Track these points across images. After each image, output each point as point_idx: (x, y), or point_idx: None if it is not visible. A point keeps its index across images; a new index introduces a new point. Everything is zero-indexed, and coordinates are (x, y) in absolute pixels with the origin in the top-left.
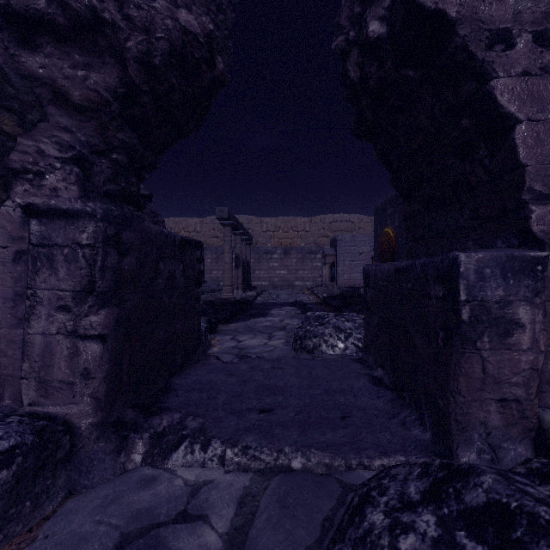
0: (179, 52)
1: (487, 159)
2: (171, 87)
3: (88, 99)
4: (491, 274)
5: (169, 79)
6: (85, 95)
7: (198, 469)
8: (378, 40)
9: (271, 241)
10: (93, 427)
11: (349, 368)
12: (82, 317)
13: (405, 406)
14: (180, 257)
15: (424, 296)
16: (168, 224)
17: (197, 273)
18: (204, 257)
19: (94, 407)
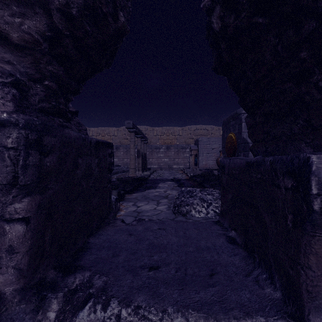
0: (91, 6)
1: (321, 82)
2: (86, 32)
3: (23, 39)
4: None
5: (84, 26)
6: (21, 37)
7: None
8: None
9: (159, 141)
10: (16, 292)
11: (211, 229)
12: (7, 205)
13: (256, 264)
14: (95, 154)
15: (273, 185)
16: (97, 131)
17: (108, 164)
18: (119, 151)
19: (16, 276)
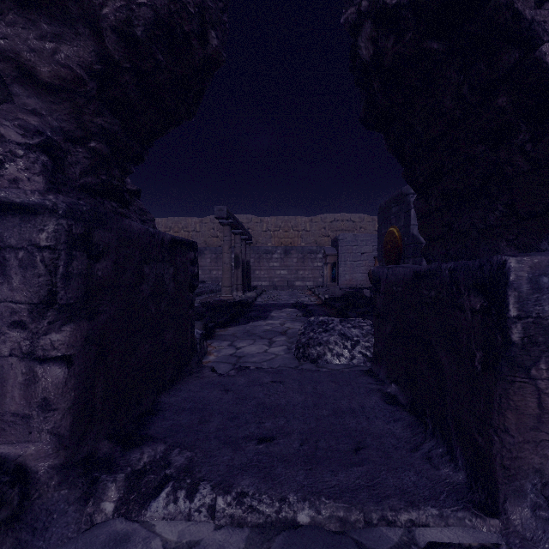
0: (165, 23)
1: (530, 144)
2: (157, 64)
3: (58, 76)
4: (548, 284)
5: (154, 55)
6: (55, 72)
7: (181, 523)
8: (397, 7)
9: (271, 240)
10: (53, 470)
11: (358, 382)
12: (40, 335)
13: (428, 434)
14: (170, 259)
15: (455, 307)
16: (167, 224)
17: (190, 277)
18: (203, 257)
19: (54, 446)
